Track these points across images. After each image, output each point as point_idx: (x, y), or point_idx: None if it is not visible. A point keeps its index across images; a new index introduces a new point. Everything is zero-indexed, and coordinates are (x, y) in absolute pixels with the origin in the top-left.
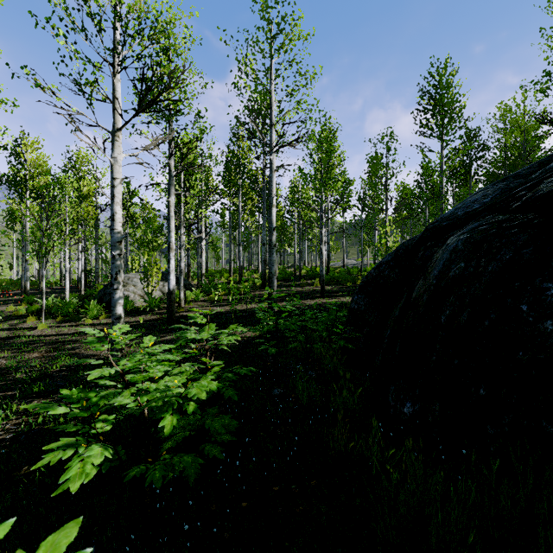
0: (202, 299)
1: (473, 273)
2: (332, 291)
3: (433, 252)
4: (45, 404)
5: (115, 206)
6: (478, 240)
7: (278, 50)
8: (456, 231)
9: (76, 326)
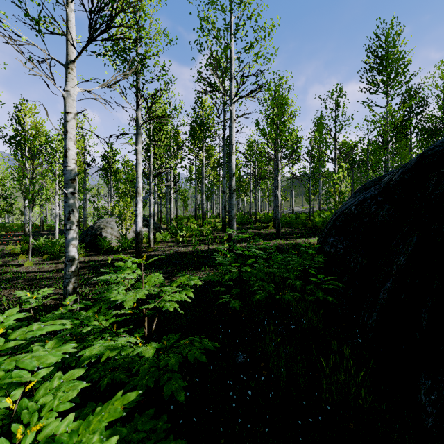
0: (170, 240)
1: None
2: (286, 233)
3: None
4: None
5: (68, 142)
6: None
7: (238, 3)
8: None
9: (57, 263)
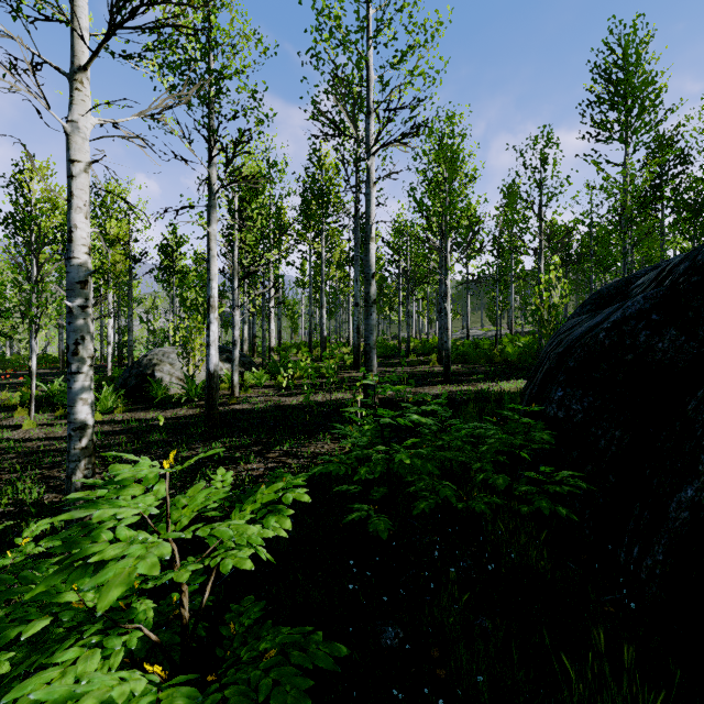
0: (267, 384)
1: None
2: (459, 373)
3: None
4: None
5: (73, 215)
6: None
7: None
8: None
9: None
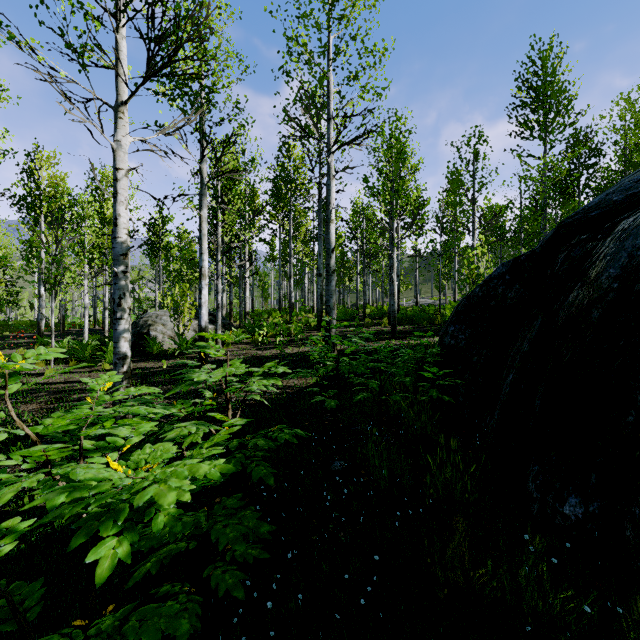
0: (244, 341)
1: None
2: (405, 332)
3: (588, 249)
4: None
5: (118, 207)
6: None
7: (338, 19)
8: (630, 212)
9: (90, 372)
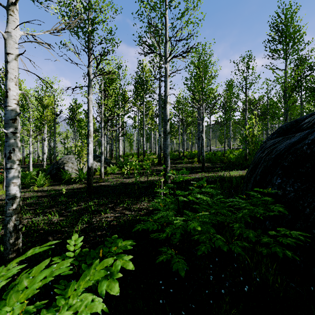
0: (117, 172)
1: None
2: (208, 167)
3: None
4: None
5: (8, 82)
6: None
7: None
8: None
9: (25, 192)
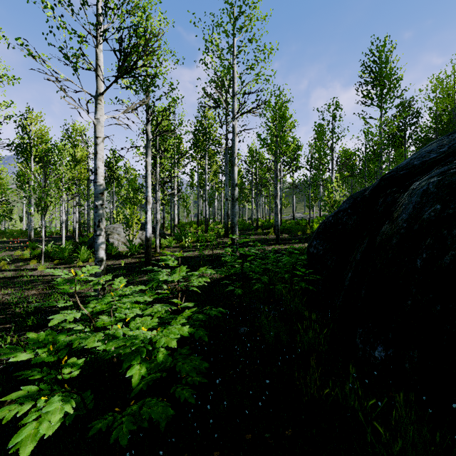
0: (175, 245)
1: (454, 214)
2: (285, 239)
3: (395, 198)
4: (8, 350)
5: (98, 162)
6: (454, 181)
7: (240, 29)
8: (419, 177)
9: (69, 267)
